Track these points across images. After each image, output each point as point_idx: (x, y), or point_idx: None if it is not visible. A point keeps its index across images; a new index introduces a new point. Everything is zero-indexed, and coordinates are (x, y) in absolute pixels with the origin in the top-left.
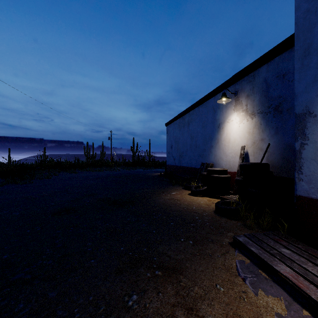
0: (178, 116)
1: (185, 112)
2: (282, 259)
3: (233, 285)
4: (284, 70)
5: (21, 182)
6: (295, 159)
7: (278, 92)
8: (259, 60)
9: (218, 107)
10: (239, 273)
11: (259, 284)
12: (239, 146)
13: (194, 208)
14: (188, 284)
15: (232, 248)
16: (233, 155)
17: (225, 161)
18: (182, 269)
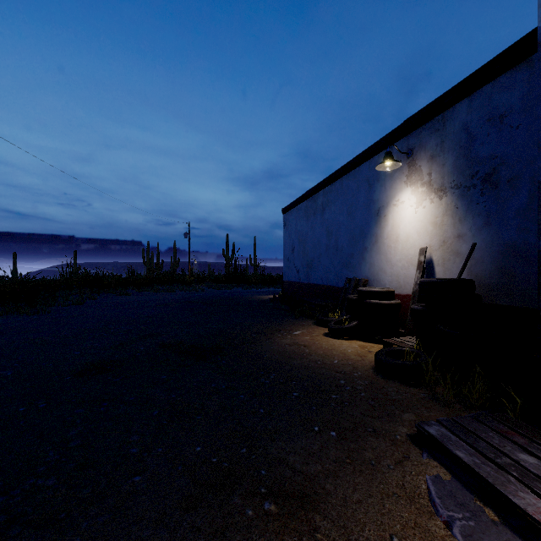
0: (304, 195)
1: (316, 189)
2: (526, 479)
3: (426, 538)
4: (503, 107)
5: (28, 311)
6: (540, 273)
7: (491, 149)
8: (453, 91)
9: (377, 178)
10: (436, 507)
11: (483, 538)
12: (415, 248)
13: (335, 362)
14: (333, 537)
15: (416, 448)
16: (404, 264)
17: (390, 275)
18: (319, 498)
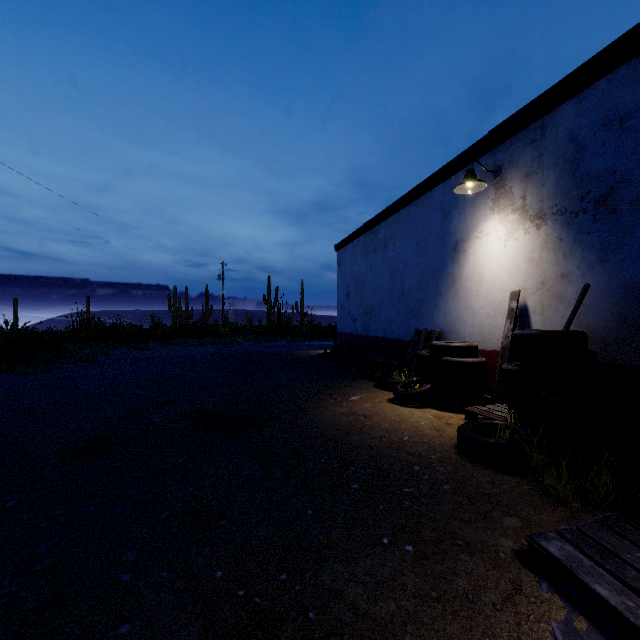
0: (362, 228)
1: (377, 219)
2: None
3: None
4: (624, 107)
5: (24, 370)
6: None
7: (608, 162)
8: (556, 89)
9: (455, 204)
10: None
11: None
12: (504, 291)
13: (405, 439)
14: None
15: (529, 573)
16: (490, 312)
17: (471, 326)
18: None
